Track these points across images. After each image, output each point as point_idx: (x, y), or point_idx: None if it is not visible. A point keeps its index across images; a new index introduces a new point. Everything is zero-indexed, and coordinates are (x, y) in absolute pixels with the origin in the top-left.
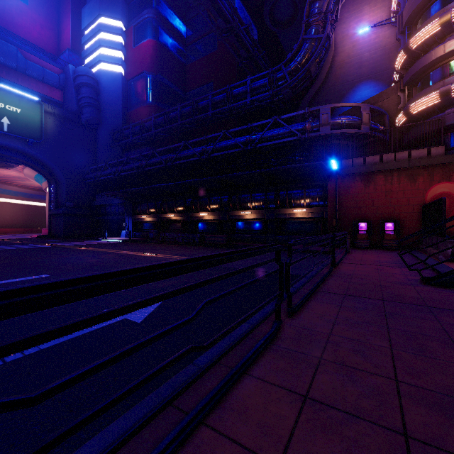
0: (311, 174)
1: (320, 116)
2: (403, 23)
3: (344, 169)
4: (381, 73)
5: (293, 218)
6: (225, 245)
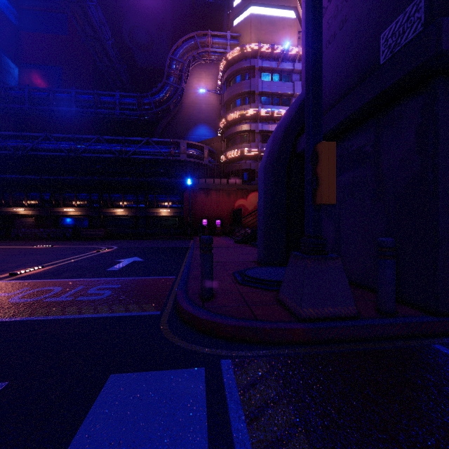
0: (174, 185)
1: (180, 147)
2: (224, 100)
3: (194, 185)
4: (212, 122)
5: (159, 215)
6: (105, 237)
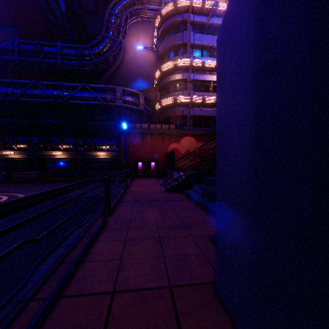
0: (110, 129)
1: (116, 93)
2: (159, 54)
3: (130, 129)
4: (149, 76)
5: (97, 158)
6: (38, 180)
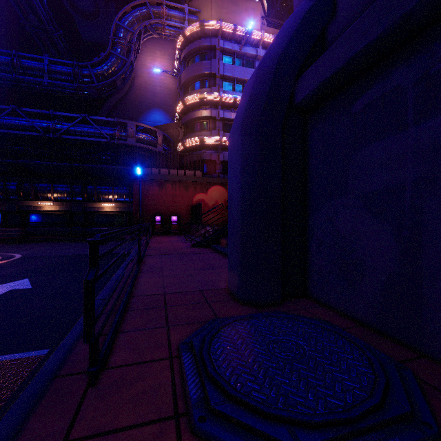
0: (120, 174)
1: (127, 129)
2: (181, 82)
3: (145, 175)
4: (168, 107)
5: (102, 211)
6: (21, 239)
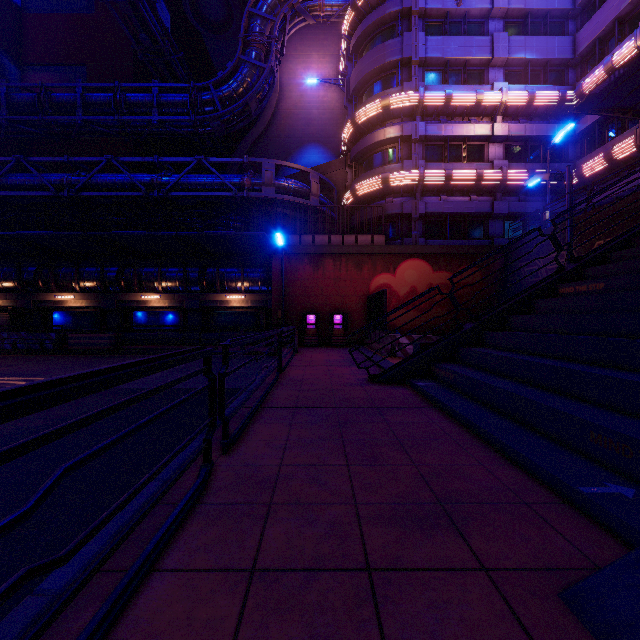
0: (251, 247)
1: (263, 172)
2: (350, 90)
3: (291, 247)
4: (330, 140)
5: (226, 307)
6: (112, 350)
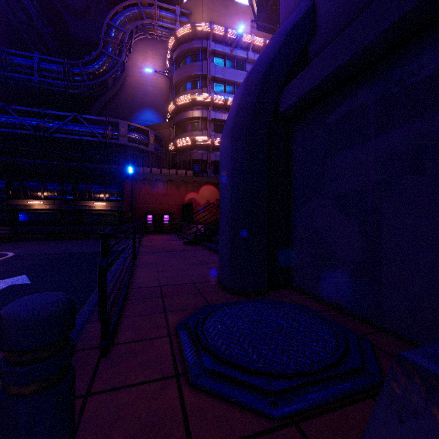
0: (111, 173)
1: (119, 128)
2: (173, 83)
3: (137, 174)
4: (160, 107)
5: (93, 210)
6: (11, 238)
